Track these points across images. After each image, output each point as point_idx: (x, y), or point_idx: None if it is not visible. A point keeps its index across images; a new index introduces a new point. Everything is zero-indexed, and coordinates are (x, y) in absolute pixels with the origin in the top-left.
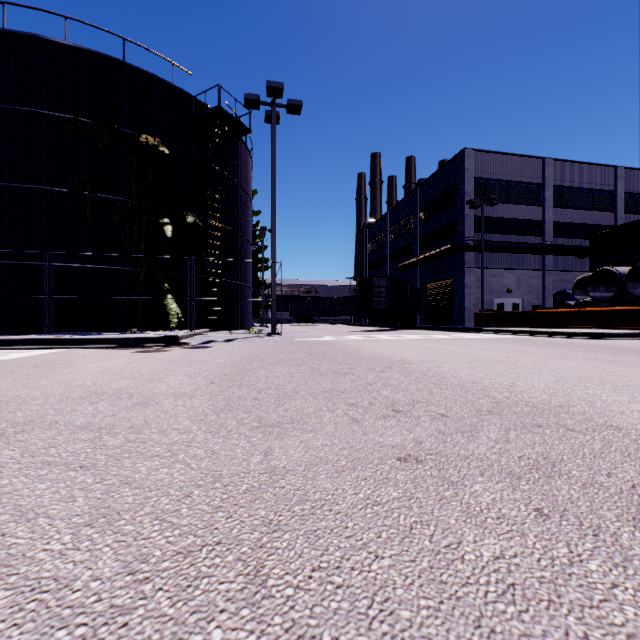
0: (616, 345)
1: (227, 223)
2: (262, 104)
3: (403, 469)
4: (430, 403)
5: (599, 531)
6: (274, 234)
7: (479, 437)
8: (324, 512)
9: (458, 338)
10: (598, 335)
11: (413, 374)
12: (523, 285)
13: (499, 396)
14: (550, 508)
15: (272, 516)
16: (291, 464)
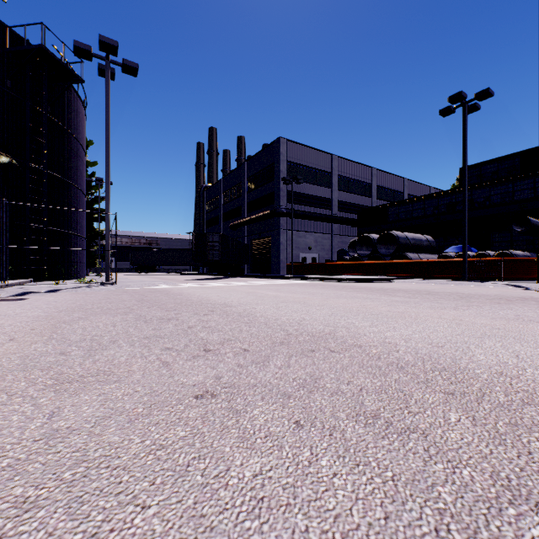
0: (370, 286)
1: (54, 169)
2: (94, 56)
3: (197, 406)
4: (238, 340)
5: (334, 430)
6: (108, 186)
7: (269, 366)
8: (100, 471)
9: (273, 284)
10: (361, 280)
11: (231, 316)
12: (319, 244)
13: (291, 329)
14: (306, 419)
15: (31, 492)
16: (79, 422)
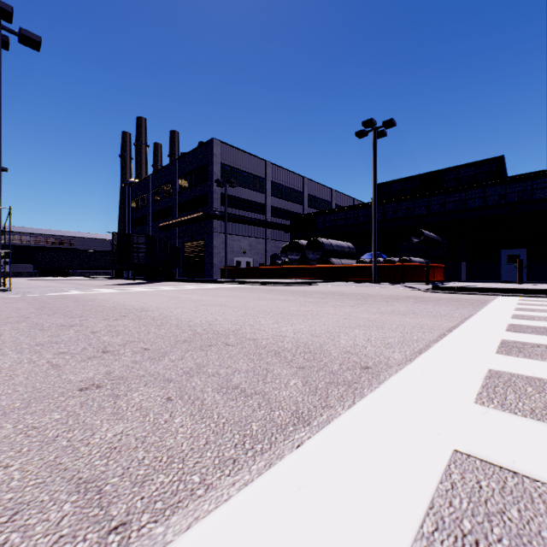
0: (295, 289)
1: None
2: None
3: (80, 396)
4: (142, 341)
5: (197, 400)
6: None
7: (163, 360)
8: None
9: (203, 288)
10: (289, 283)
11: (144, 320)
12: (253, 248)
13: (200, 329)
14: (177, 395)
15: None
16: None
